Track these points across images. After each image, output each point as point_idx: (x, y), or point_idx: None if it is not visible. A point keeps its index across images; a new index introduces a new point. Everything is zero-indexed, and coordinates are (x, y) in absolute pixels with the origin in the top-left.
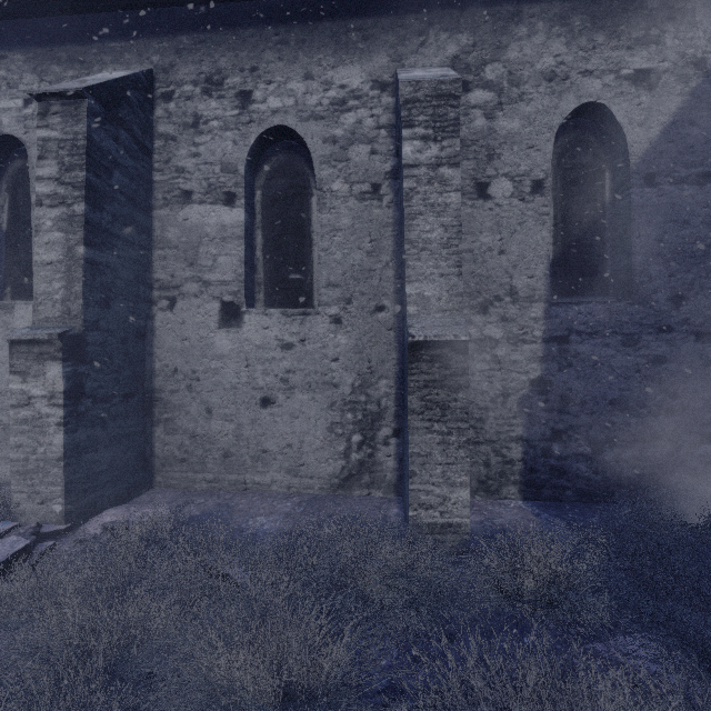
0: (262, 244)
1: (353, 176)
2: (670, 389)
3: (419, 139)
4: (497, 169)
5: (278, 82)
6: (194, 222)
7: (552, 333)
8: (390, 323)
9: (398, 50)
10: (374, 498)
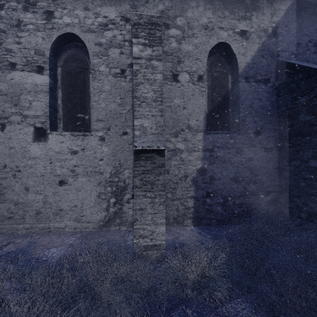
0: (61, 97)
1: (111, 64)
2: (254, 172)
3: (141, 44)
4: (182, 68)
5: (69, 9)
6: (18, 81)
7: (206, 147)
8: (130, 141)
9: (134, 3)
10: (122, 230)
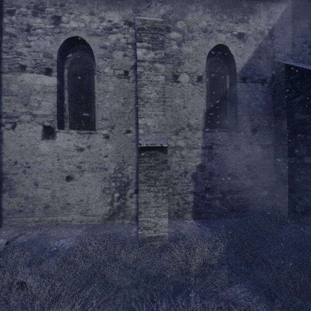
0: (68, 97)
1: (115, 66)
2: (251, 168)
3: (145, 48)
4: (182, 69)
5: (75, 14)
6: (27, 82)
7: (206, 144)
8: (133, 139)
9: (137, 7)
10: (125, 224)
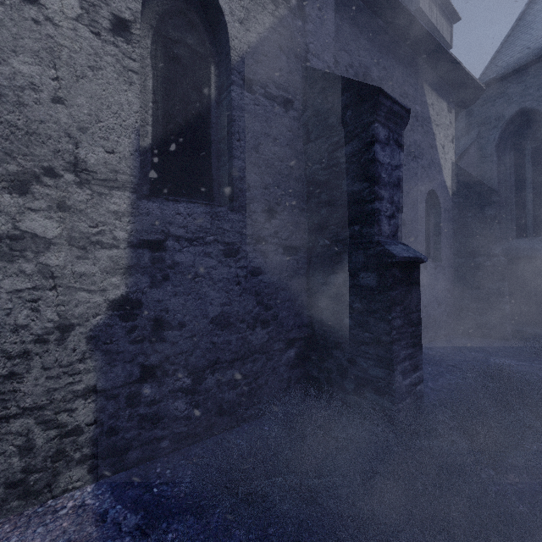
0: None
1: None
2: (265, 300)
3: None
4: None
5: None
6: None
7: (143, 236)
8: None
9: None
10: None
